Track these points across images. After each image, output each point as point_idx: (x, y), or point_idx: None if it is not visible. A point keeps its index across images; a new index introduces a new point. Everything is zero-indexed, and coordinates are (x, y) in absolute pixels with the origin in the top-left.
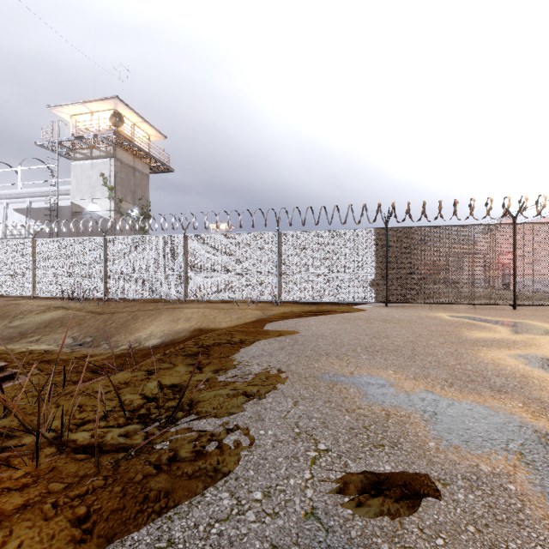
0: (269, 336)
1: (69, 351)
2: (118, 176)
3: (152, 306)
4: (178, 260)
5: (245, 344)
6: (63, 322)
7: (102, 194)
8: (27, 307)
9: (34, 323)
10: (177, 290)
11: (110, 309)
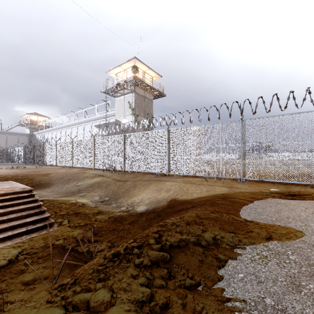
0: (254, 237)
1: (93, 206)
2: (136, 102)
3: (147, 177)
4: (164, 147)
5: (222, 250)
6: (99, 185)
7: (129, 113)
8: (87, 174)
9: (87, 184)
10: (163, 167)
11: (124, 178)
